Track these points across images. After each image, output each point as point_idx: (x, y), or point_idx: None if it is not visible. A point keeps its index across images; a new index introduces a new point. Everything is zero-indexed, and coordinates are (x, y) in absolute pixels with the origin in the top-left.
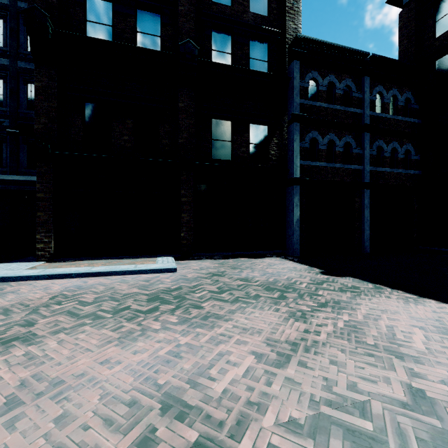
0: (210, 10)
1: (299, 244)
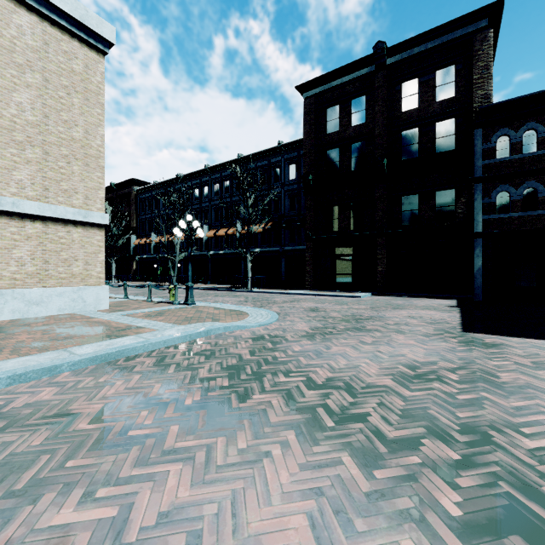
0: (400, 120)
1: (484, 291)
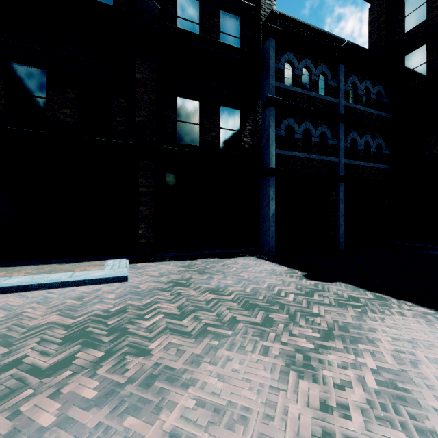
0: None
1: (275, 241)
